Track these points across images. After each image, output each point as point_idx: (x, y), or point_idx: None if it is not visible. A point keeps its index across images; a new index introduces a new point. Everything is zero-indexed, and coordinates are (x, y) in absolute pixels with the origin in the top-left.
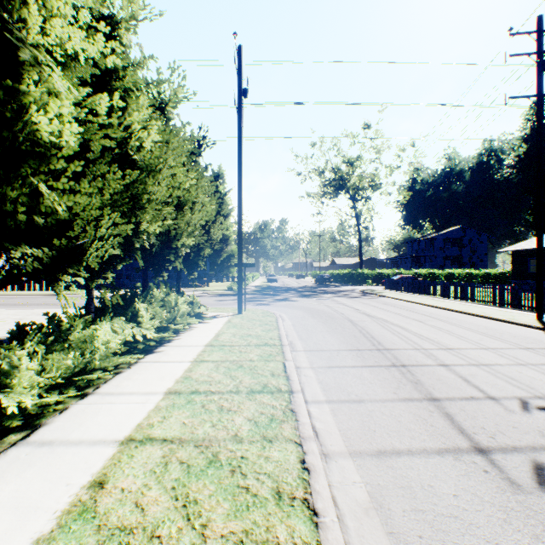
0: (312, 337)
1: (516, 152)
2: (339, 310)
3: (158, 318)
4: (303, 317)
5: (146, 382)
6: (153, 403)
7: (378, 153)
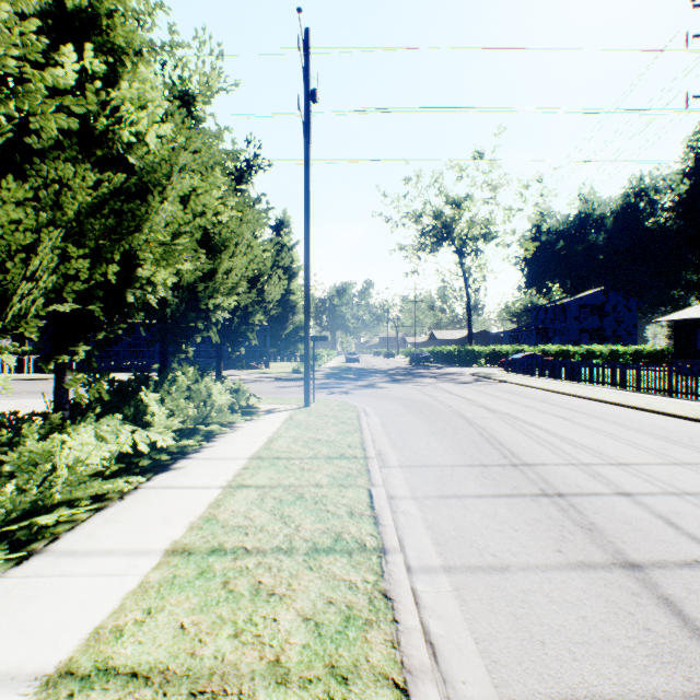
0: (410, 443)
1: (675, 190)
2: (445, 401)
3: (180, 416)
4: (396, 411)
5: (140, 529)
6: (139, 575)
7: (493, 191)
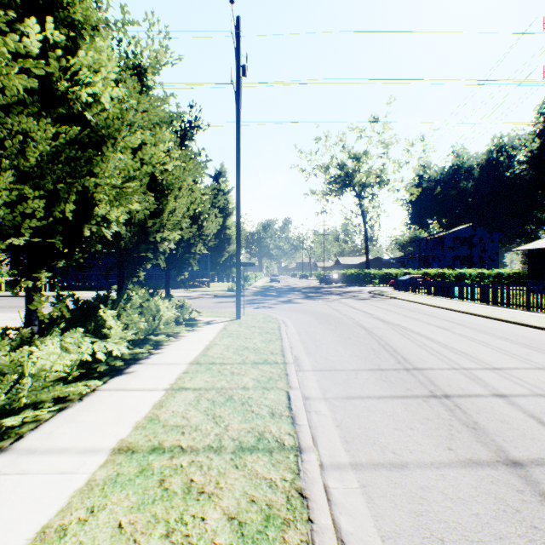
0: (321, 350)
1: (528, 147)
2: (349, 314)
3: (133, 329)
4: (309, 323)
5: (93, 428)
6: (87, 473)
7: (386, 148)
